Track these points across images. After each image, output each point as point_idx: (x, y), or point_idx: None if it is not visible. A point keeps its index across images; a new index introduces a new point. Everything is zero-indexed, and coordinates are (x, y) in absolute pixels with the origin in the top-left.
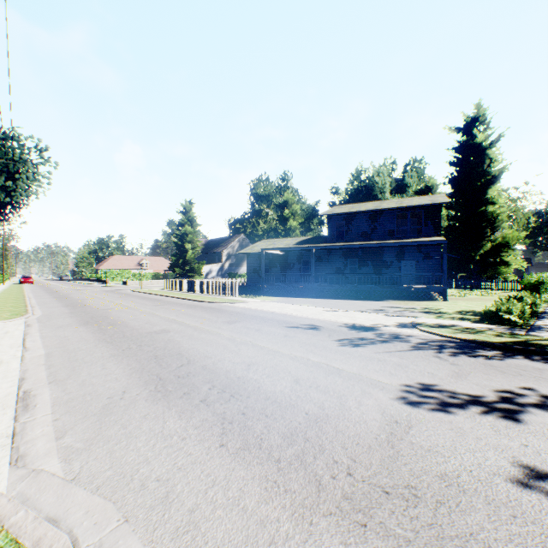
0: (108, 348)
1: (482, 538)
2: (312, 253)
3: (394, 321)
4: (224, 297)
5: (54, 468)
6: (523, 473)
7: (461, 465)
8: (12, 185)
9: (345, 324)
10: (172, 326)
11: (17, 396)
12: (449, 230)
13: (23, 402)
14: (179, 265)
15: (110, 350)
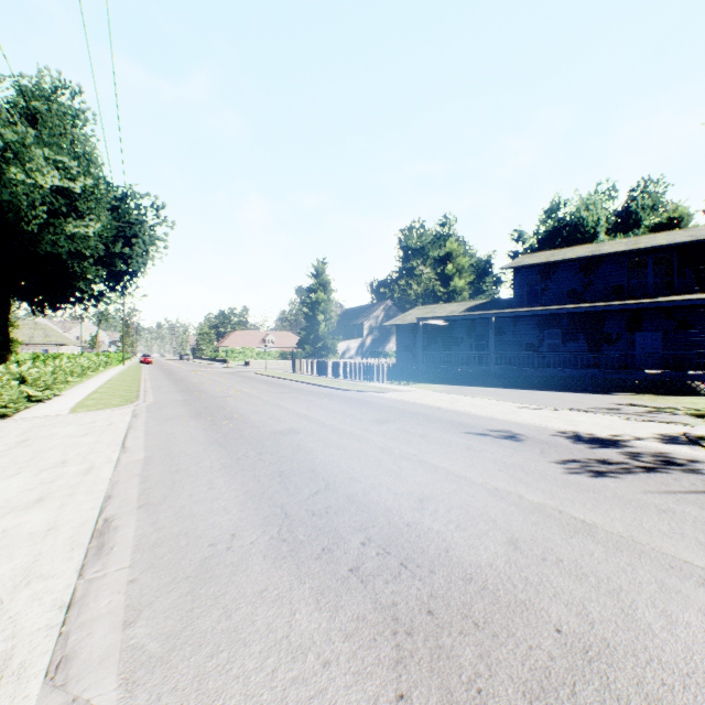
0: (219, 453)
1: None
2: (490, 323)
3: (649, 430)
4: (368, 384)
5: (105, 702)
6: None
7: None
8: (129, 251)
9: (562, 433)
10: (302, 424)
11: (94, 526)
12: None
13: (98, 540)
14: (309, 342)
15: (222, 458)
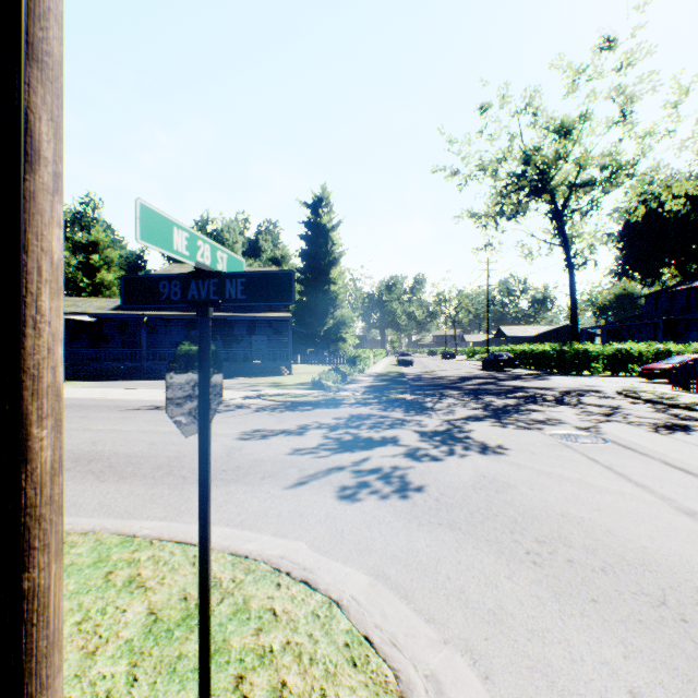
0: None
1: (267, 470)
2: (144, 323)
3: (241, 395)
4: None
5: None
6: (294, 451)
7: (266, 455)
8: None
9: None
10: None
11: None
12: (300, 305)
13: None
14: None
15: None
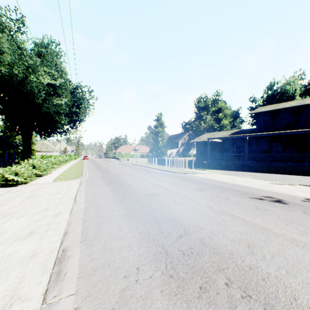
0: (121, 206)
1: None
2: (245, 140)
3: None
4: (185, 169)
5: None
6: None
7: None
8: (78, 111)
9: (308, 199)
10: (159, 190)
11: (57, 255)
12: None
13: (58, 266)
14: (154, 150)
15: (123, 209)
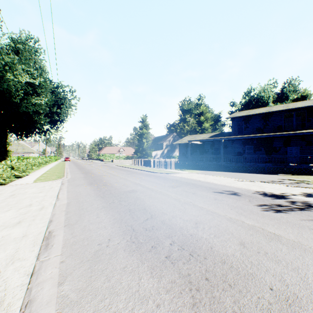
0: (101, 201)
1: None
2: (221, 143)
3: (298, 191)
4: (166, 170)
5: None
6: None
7: None
8: (59, 111)
9: (258, 192)
10: (138, 188)
11: (44, 235)
12: None
13: (46, 241)
14: (139, 151)
15: (102, 203)
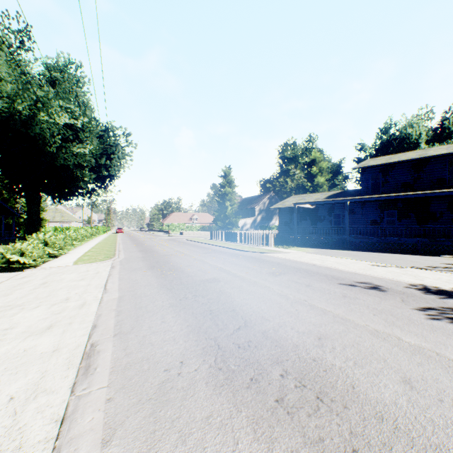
0: (167, 295)
1: None
2: (346, 206)
3: None
4: (261, 247)
5: None
6: None
7: None
8: (109, 163)
9: (413, 286)
10: (221, 275)
11: (84, 349)
12: None
13: (86, 361)
14: (220, 219)
15: (169, 299)
